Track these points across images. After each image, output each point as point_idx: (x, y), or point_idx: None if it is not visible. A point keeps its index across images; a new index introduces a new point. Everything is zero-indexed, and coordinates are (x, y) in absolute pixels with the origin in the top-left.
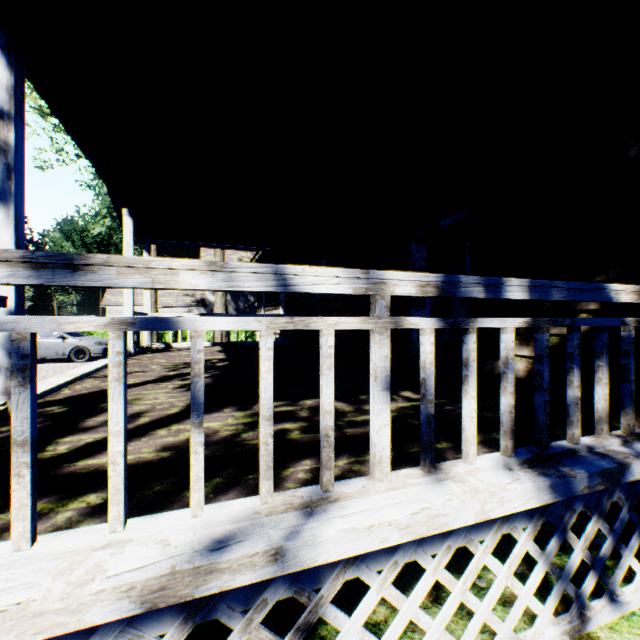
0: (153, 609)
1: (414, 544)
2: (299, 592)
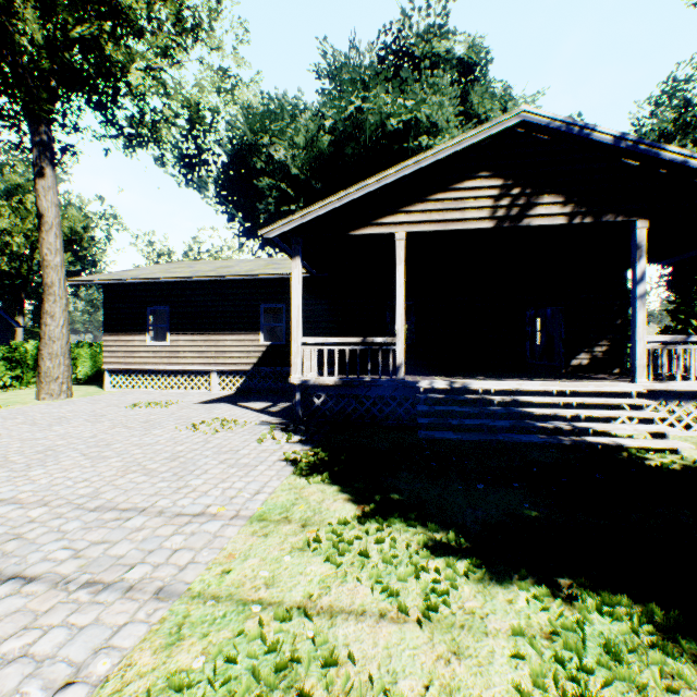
0: None
1: None
2: None
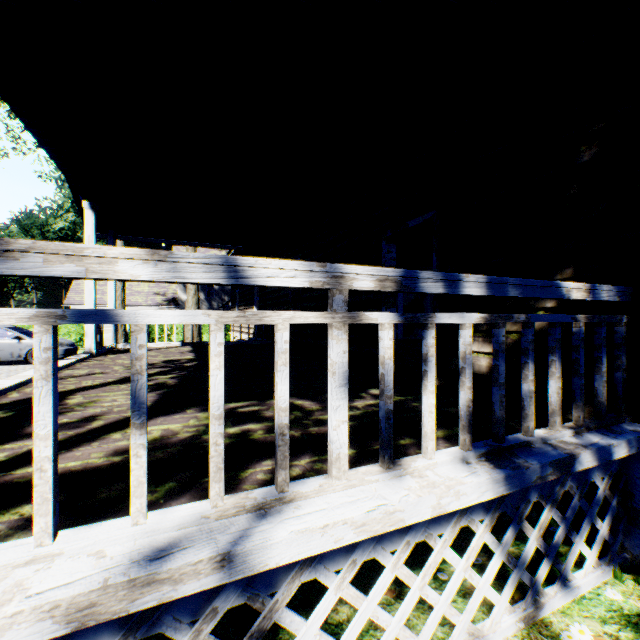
0: (88, 627)
1: (373, 542)
2: (253, 598)
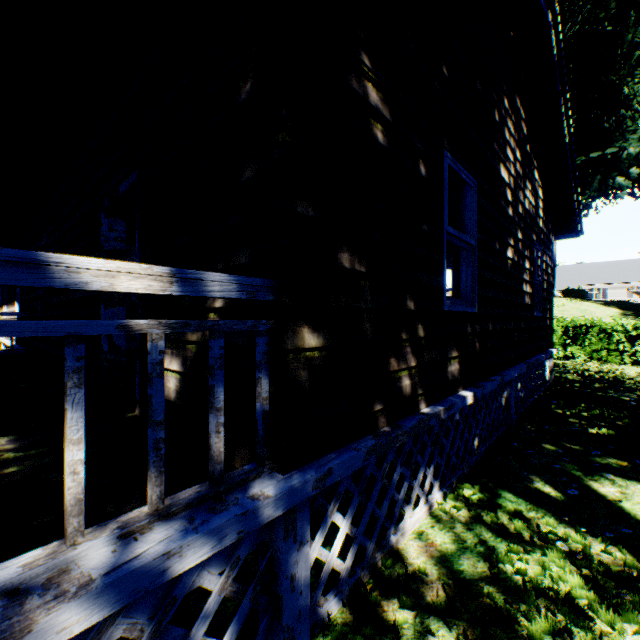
0: None
1: None
2: None
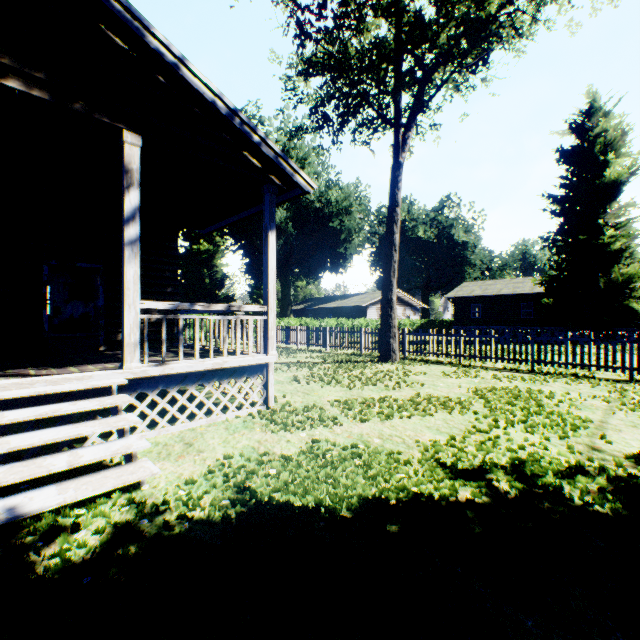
0: None
1: None
2: None
